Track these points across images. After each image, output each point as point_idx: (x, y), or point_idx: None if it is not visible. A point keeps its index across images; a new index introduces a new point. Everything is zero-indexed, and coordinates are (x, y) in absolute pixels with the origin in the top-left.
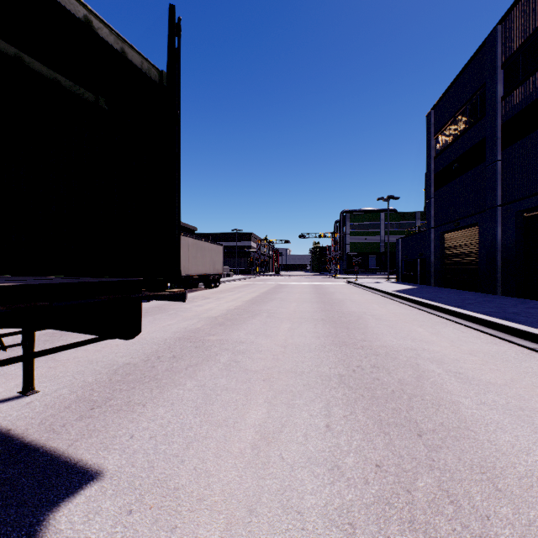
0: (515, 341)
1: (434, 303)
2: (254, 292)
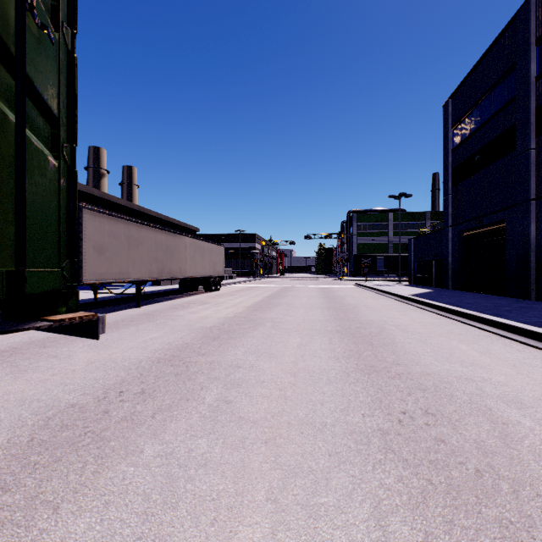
0: None
1: (466, 311)
2: (257, 296)
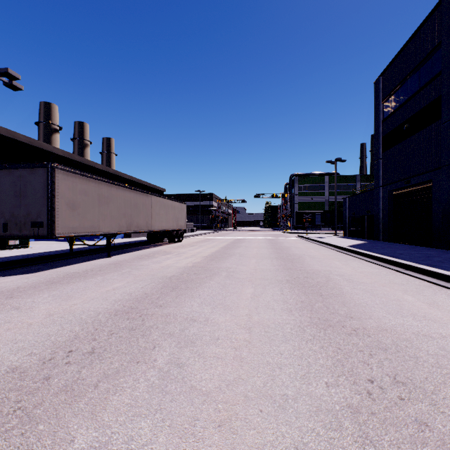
0: None
1: (403, 261)
2: (214, 247)
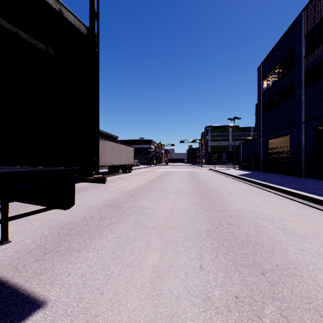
0: (317, 207)
1: (263, 183)
2: (152, 176)
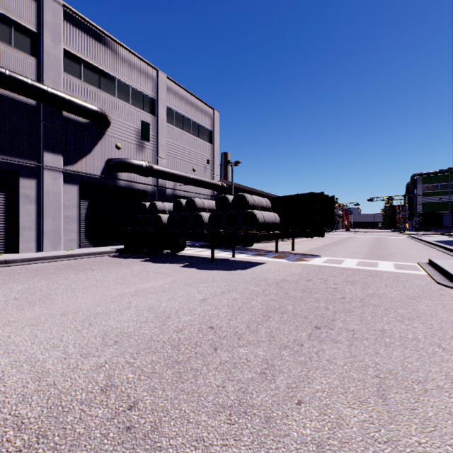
0: (447, 253)
1: (440, 244)
2: (333, 240)
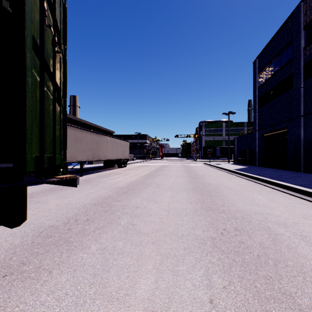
0: None
1: (263, 178)
2: (147, 170)
